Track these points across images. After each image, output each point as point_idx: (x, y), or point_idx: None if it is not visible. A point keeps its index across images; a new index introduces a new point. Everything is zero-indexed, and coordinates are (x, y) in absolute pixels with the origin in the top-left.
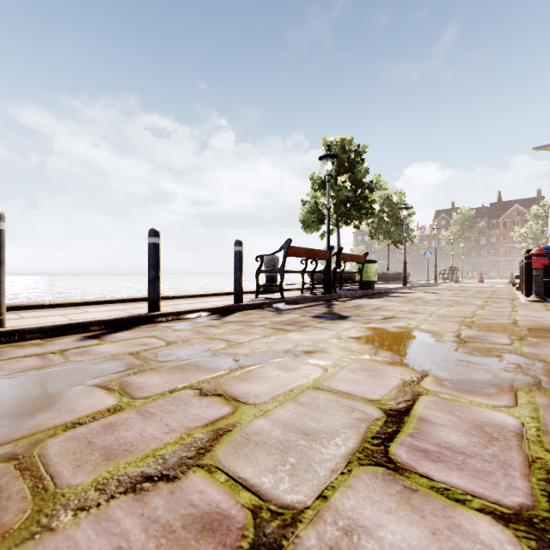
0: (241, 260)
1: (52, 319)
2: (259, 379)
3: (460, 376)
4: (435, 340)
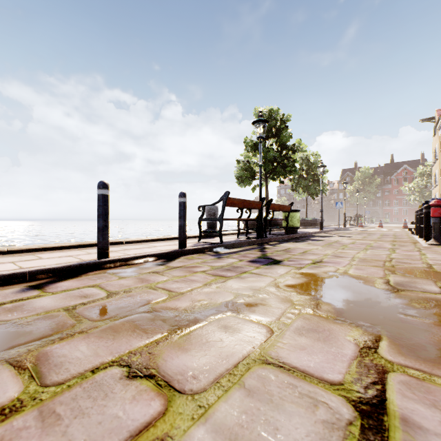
0: (185, 210)
1: (2, 267)
2: (199, 347)
3: (416, 339)
4: (369, 288)
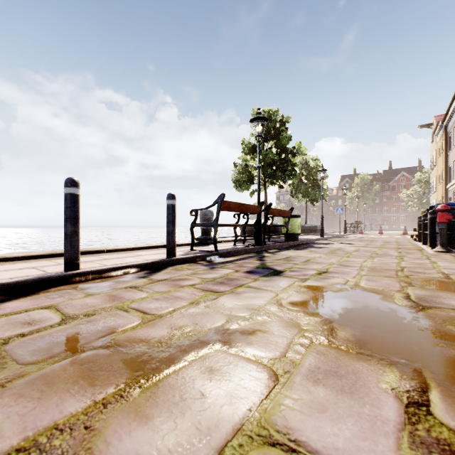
0: (174, 214)
1: None
2: (168, 411)
3: None
4: (389, 305)
